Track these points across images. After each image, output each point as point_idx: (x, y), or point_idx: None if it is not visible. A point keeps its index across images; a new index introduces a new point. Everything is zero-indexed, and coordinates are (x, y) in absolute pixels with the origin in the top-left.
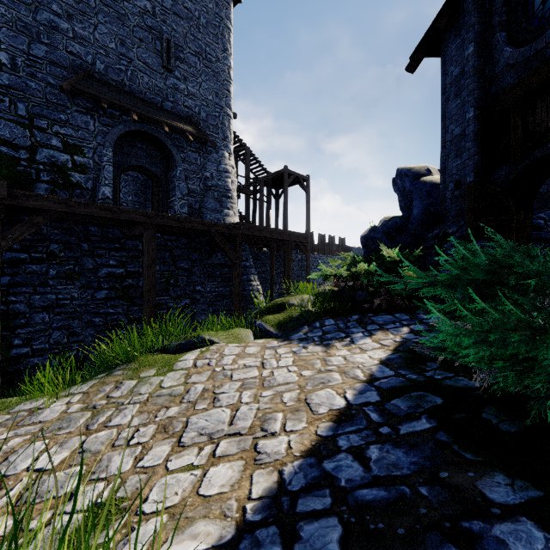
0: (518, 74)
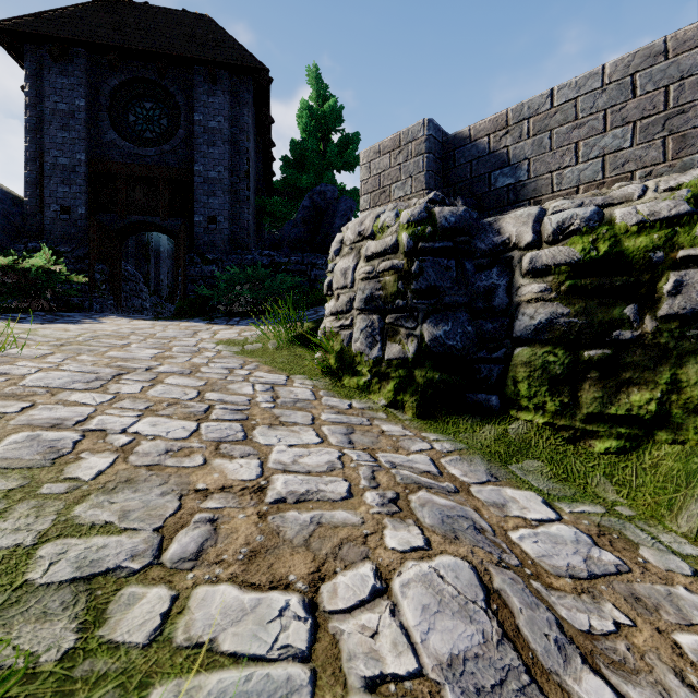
0: (124, 157)
